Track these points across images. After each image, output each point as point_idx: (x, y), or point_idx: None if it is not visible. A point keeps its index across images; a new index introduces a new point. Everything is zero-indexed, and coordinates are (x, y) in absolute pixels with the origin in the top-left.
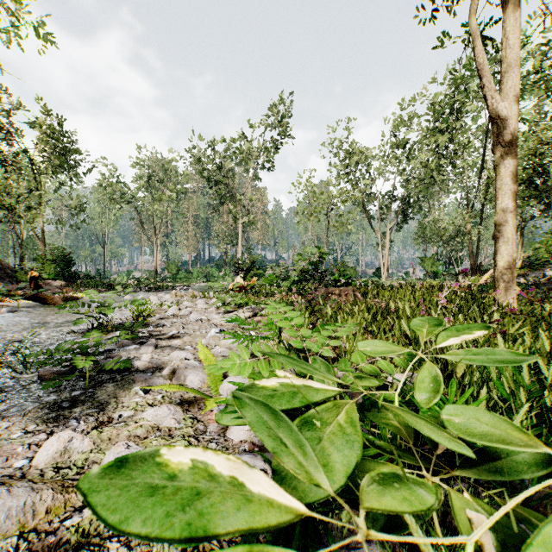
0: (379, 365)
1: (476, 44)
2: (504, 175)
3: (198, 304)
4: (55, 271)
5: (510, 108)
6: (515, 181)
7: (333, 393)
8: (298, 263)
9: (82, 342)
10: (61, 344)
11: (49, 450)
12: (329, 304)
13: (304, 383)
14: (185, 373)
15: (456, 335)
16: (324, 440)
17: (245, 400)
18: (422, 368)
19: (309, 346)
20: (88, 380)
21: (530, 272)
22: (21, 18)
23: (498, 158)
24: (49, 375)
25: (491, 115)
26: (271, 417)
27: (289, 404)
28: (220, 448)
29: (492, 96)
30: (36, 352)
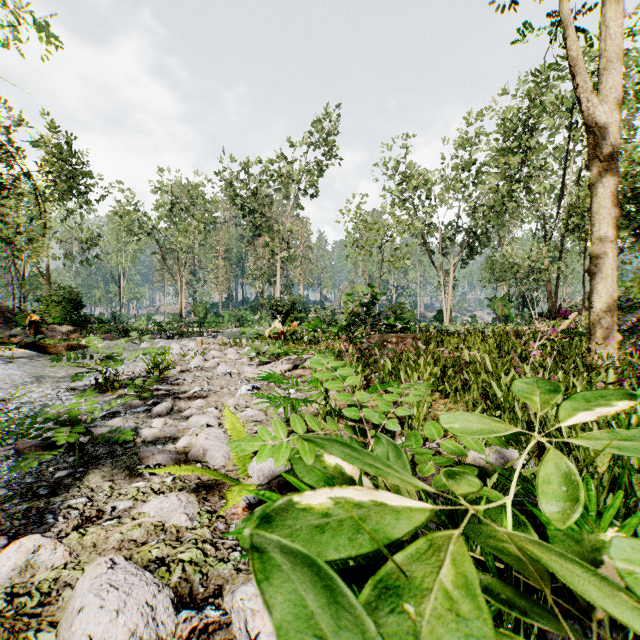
0: (464, 442)
1: (568, 35)
2: (602, 196)
3: (228, 354)
4: (61, 314)
5: (609, 113)
6: (615, 204)
7: (423, 518)
8: (347, 305)
9: (72, 406)
10: (44, 409)
11: (5, 566)
12: (385, 353)
13: (375, 499)
14: (205, 445)
15: (588, 407)
16: (425, 639)
17: (272, 556)
18: (544, 460)
19: (368, 416)
20: (80, 455)
21: (621, 315)
22: (19, 15)
23: (595, 175)
24: (30, 448)
25: (585, 122)
26: (322, 601)
27: (352, 547)
28: (246, 560)
29: (587, 99)
30: (21, 415)
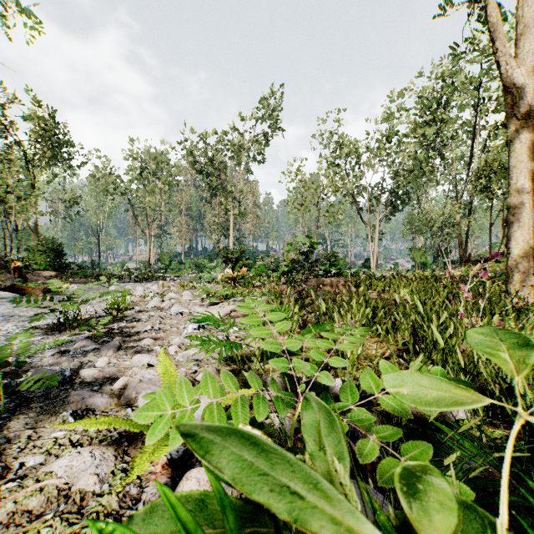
0: None
1: (488, 3)
2: (519, 151)
3: (183, 296)
4: (45, 261)
5: (525, 75)
6: (531, 158)
7: None
8: (288, 253)
9: (5, 349)
10: None
11: None
12: (321, 295)
13: None
14: (138, 388)
15: None
16: None
17: None
18: None
19: (298, 366)
20: (13, 398)
21: None
22: (6, 3)
23: (512, 132)
24: None
25: (503, 84)
26: None
27: None
28: None
29: (505, 62)
30: None
